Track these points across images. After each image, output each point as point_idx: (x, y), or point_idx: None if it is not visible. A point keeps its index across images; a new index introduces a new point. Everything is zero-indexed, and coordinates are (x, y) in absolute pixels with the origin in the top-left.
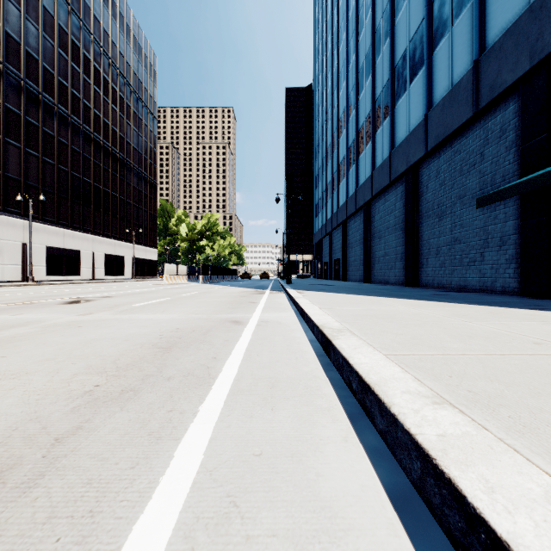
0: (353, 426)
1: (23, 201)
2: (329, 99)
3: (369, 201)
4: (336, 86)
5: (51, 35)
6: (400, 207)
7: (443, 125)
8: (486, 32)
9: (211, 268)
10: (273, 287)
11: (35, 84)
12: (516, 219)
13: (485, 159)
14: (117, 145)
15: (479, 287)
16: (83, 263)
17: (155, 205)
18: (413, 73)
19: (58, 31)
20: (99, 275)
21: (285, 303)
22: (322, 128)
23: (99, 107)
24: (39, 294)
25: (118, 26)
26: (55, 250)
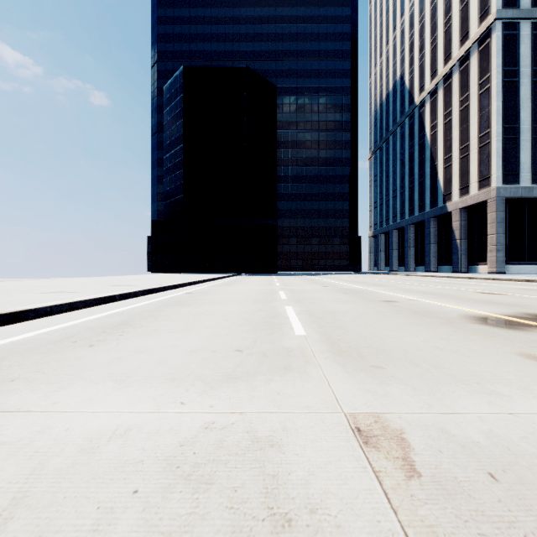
0: None
1: None
2: None
3: None
4: None
5: None
6: None
7: None
8: None
9: None
10: None
11: None
12: None
13: None
14: None
15: None
16: None
17: None
18: None
19: None
20: None
21: None
22: None
23: None
24: None
25: None
26: None
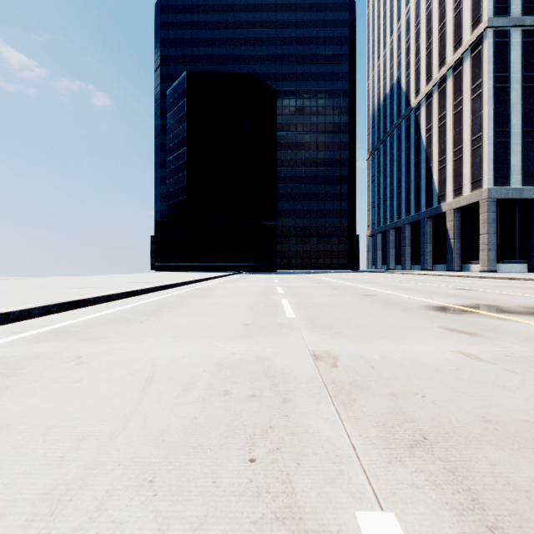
0: None
1: None
2: None
3: None
4: None
5: None
6: None
7: None
8: None
9: None
10: None
11: None
12: None
13: None
14: None
15: None
16: None
17: None
18: None
19: None
20: None
21: None
22: None
23: None
24: None
25: None
26: None
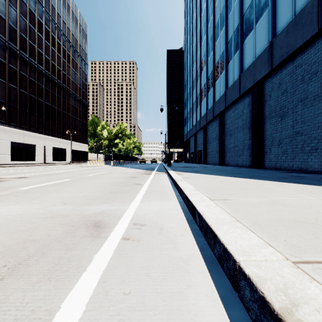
0: (216, 269)
1: None
2: (194, 49)
3: (223, 111)
4: (199, 40)
5: (14, 5)
6: (247, 112)
7: (287, 46)
8: None
9: (119, 156)
10: (158, 169)
11: (3, 36)
12: None
13: None
14: (61, 78)
15: (321, 169)
16: (37, 153)
17: (86, 117)
18: (259, 15)
19: (20, 3)
20: (48, 161)
21: (167, 185)
22: (189, 69)
23: (49, 54)
24: None
25: (61, 4)
26: (17, 144)
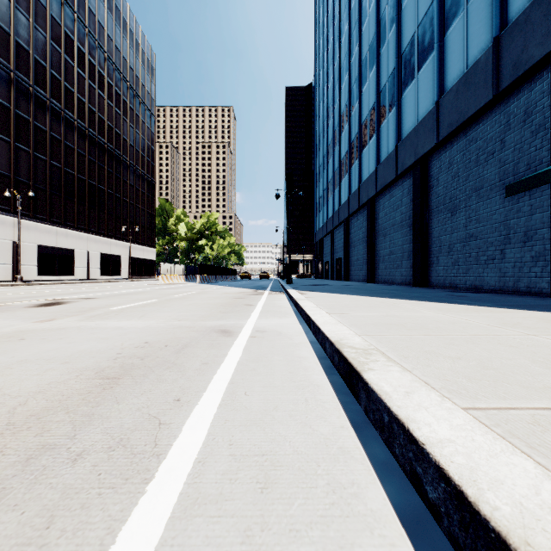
0: (358, 436)
1: (13, 197)
2: (330, 94)
3: (373, 198)
4: (337, 80)
5: (43, 27)
6: (407, 202)
7: (457, 111)
8: (509, 5)
9: (209, 267)
10: (272, 288)
11: (26, 77)
12: (544, 211)
13: (507, 146)
14: (113, 141)
15: (499, 287)
16: (77, 263)
17: (153, 203)
18: (422, 59)
19: (51, 22)
20: (94, 275)
21: (286, 306)
22: (323, 125)
23: (94, 102)
24: (17, 294)
25: (114, 19)
26: (47, 248)
